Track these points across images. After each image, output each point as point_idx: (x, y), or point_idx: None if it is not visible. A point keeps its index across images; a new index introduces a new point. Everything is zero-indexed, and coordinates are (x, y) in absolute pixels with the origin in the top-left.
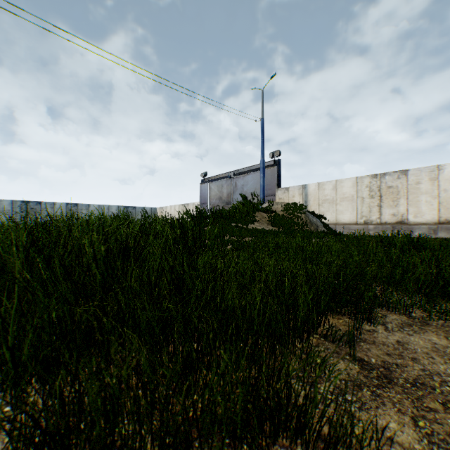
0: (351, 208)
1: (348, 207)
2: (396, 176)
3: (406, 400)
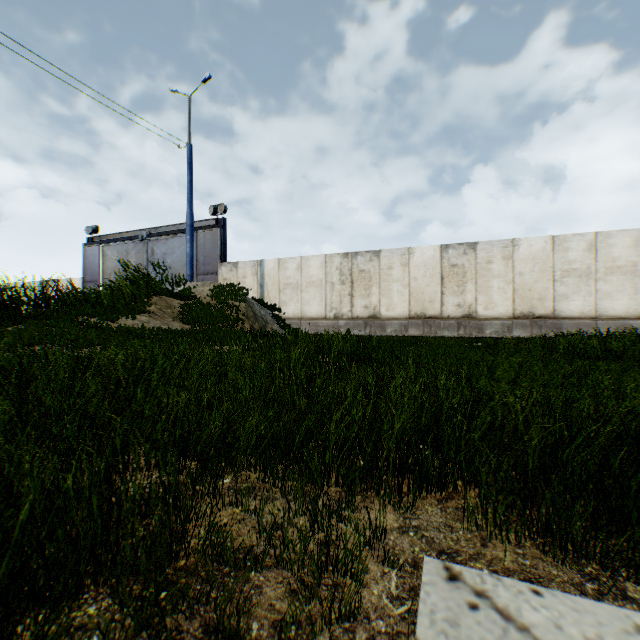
0: (319, 297)
1: (316, 295)
2: (369, 258)
3: None
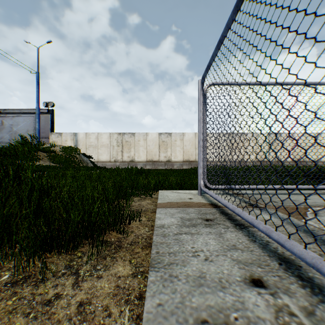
0: (107, 152)
1: (105, 151)
2: (130, 136)
3: (143, 214)
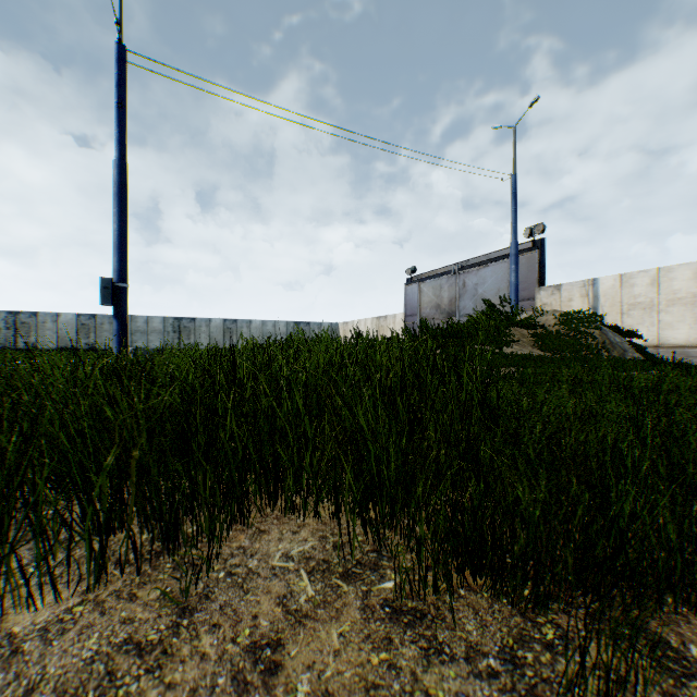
0: (689, 318)
1: (683, 315)
2: None
3: None
